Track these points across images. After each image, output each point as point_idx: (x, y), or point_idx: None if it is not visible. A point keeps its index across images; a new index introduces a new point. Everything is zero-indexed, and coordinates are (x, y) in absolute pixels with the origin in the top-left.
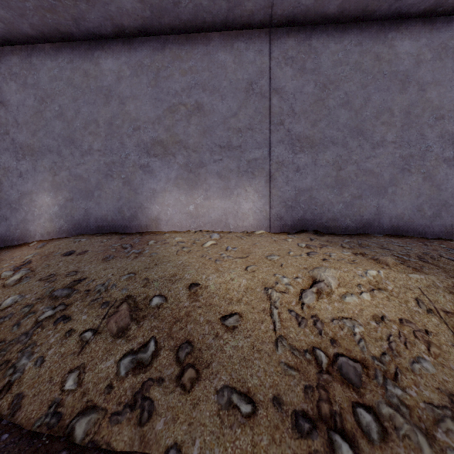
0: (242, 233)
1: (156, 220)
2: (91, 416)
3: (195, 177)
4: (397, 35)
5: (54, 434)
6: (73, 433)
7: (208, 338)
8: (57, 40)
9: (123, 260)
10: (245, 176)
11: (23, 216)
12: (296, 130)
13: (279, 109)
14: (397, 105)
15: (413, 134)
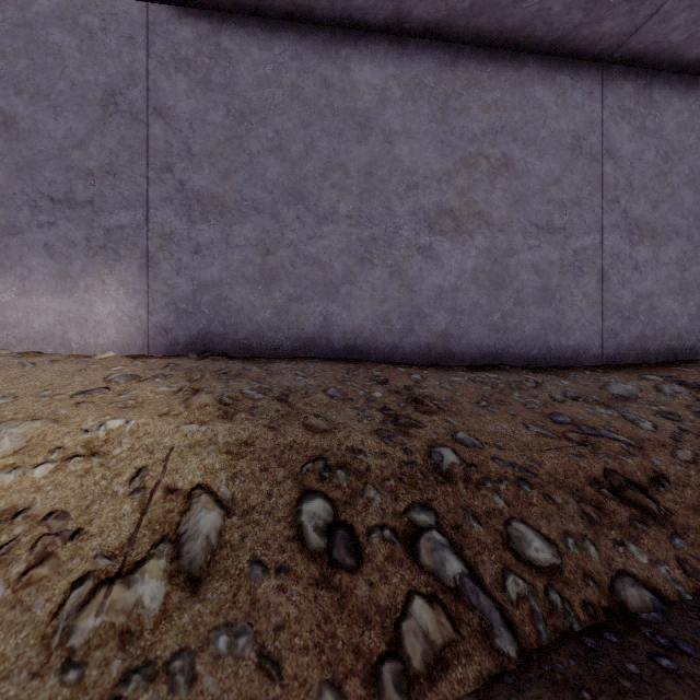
0: (87, 356)
1: None
2: None
3: None
4: (354, 53)
5: None
6: None
7: None
8: None
9: None
10: (102, 255)
11: None
12: (196, 184)
13: (164, 144)
14: (354, 160)
15: (376, 207)
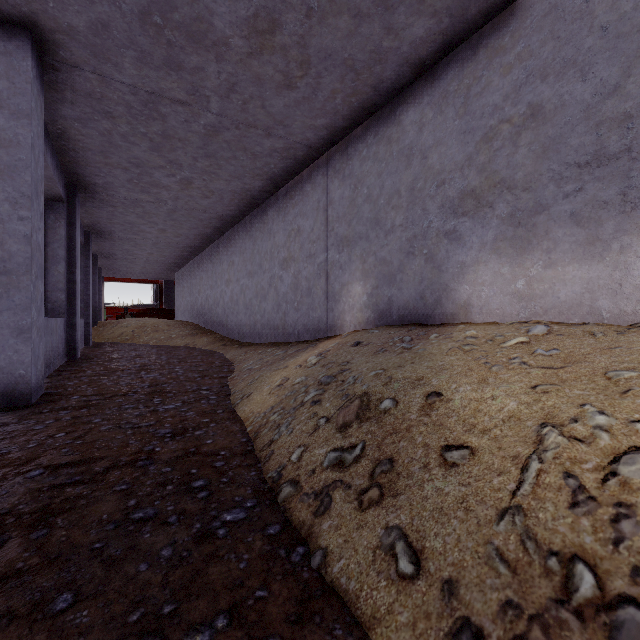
0: (629, 326)
1: (465, 307)
2: (292, 487)
3: (527, 233)
4: None
5: (272, 488)
6: (279, 493)
7: (414, 464)
8: (365, 119)
9: (388, 355)
10: None
11: (342, 307)
12: None
13: None
14: None
15: None
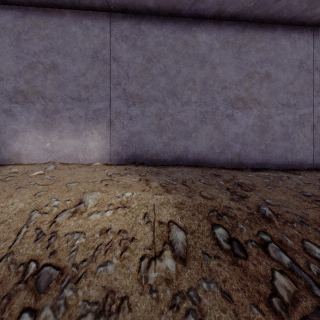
0: (87, 164)
1: (17, 155)
2: None
3: (51, 121)
4: (198, 29)
5: None
6: None
7: None
8: None
9: None
10: (92, 121)
11: None
12: (130, 90)
13: (117, 73)
14: (198, 77)
15: (208, 97)
